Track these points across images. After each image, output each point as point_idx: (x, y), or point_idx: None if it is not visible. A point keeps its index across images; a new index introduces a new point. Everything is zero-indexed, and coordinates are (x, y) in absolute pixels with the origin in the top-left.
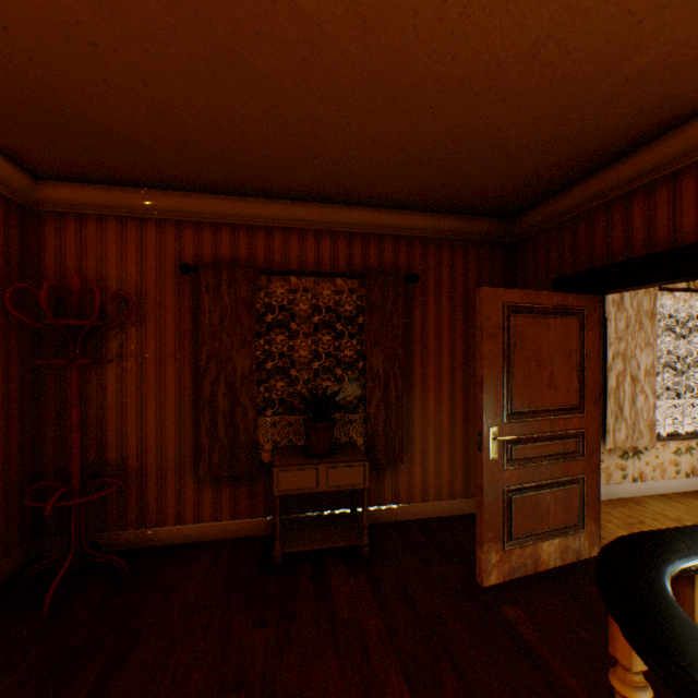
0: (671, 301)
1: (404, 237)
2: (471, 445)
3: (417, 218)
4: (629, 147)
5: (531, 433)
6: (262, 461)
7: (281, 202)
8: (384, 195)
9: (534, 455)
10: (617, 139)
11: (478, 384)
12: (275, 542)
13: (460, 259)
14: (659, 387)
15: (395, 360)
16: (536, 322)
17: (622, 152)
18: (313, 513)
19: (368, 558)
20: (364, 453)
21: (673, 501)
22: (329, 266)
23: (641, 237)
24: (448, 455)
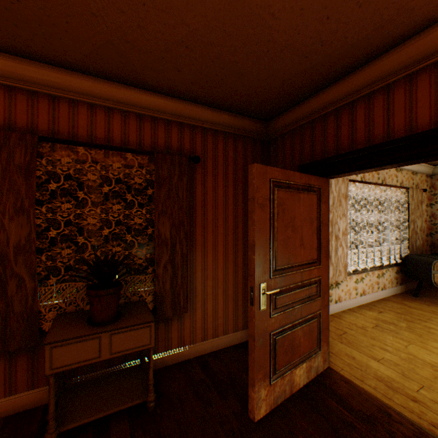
0: (353, 188)
1: (188, 125)
2: (240, 291)
3: (199, 110)
4: (359, 63)
5: (289, 284)
6: (47, 329)
7: (67, 71)
8: (170, 82)
9: (291, 301)
10: (354, 51)
11: (251, 247)
12: (48, 425)
13: (232, 148)
14: (347, 242)
15: (180, 227)
16: (292, 195)
17: (353, 67)
18: (104, 370)
19: (154, 412)
20: (151, 312)
21: (357, 313)
22: (120, 142)
23: (363, 134)
24: (223, 300)
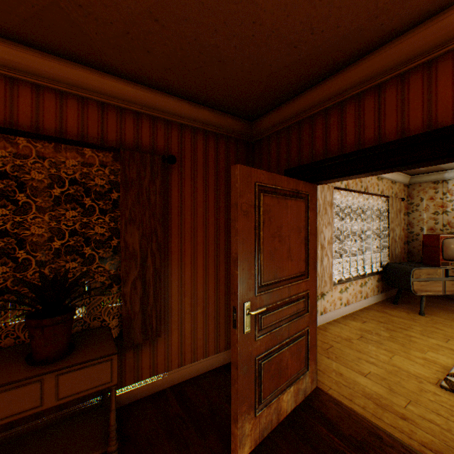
0: (338, 196)
1: (162, 119)
2: (222, 307)
3: (175, 103)
4: (349, 59)
5: (276, 301)
6: None
7: (1, 40)
8: (139, 65)
9: (278, 320)
10: (346, 44)
11: (233, 261)
12: None
13: (213, 148)
14: (332, 251)
15: (153, 237)
16: (279, 202)
17: (343, 63)
18: (54, 414)
19: None
20: (114, 342)
21: (342, 324)
22: (77, 134)
23: (353, 136)
24: (203, 319)
